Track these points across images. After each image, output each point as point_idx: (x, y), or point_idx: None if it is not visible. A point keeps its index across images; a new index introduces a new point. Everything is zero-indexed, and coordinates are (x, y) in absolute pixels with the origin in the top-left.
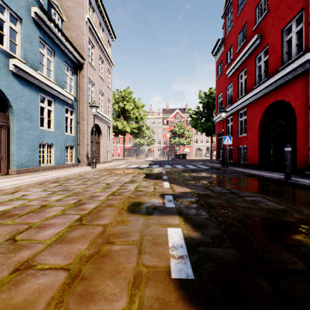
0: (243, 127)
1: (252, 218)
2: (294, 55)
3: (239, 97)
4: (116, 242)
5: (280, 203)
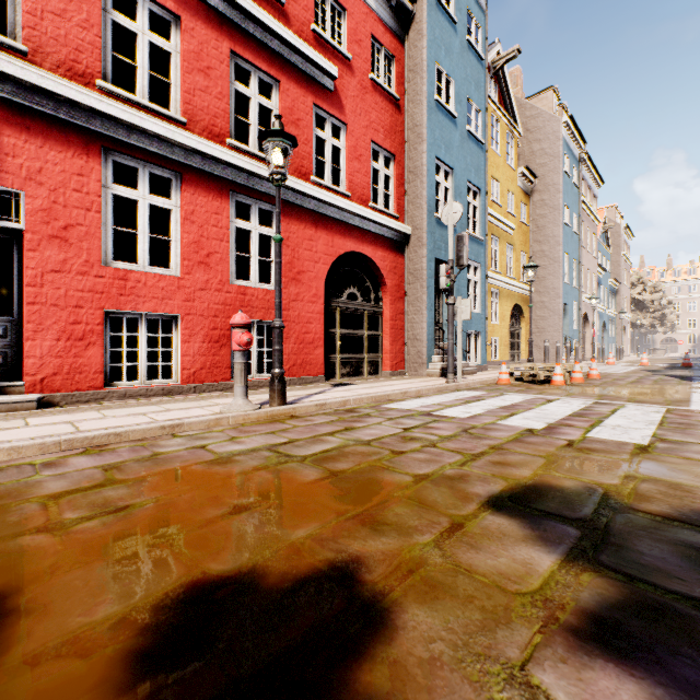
0: None
1: None
2: None
3: None
4: None
5: None
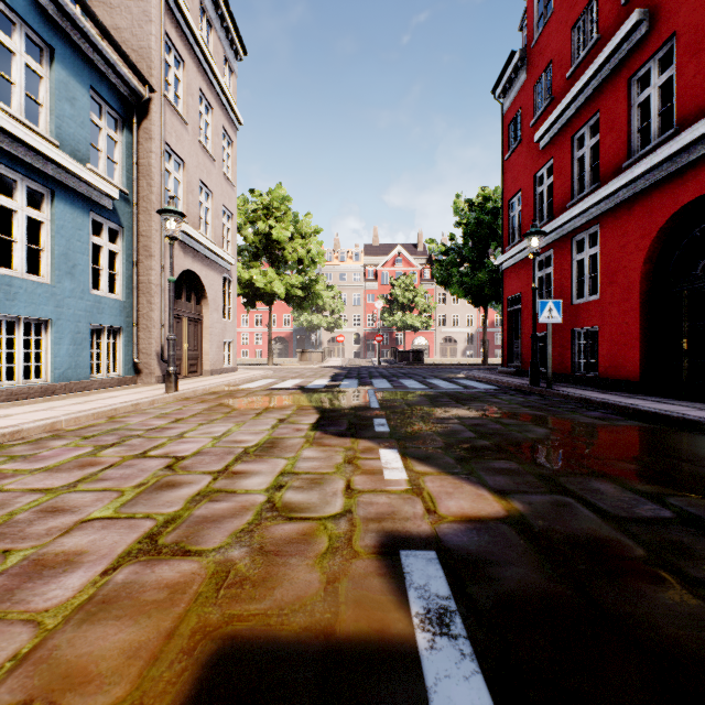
0: (588, 278)
1: None
2: None
3: (573, 198)
4: None
5: None
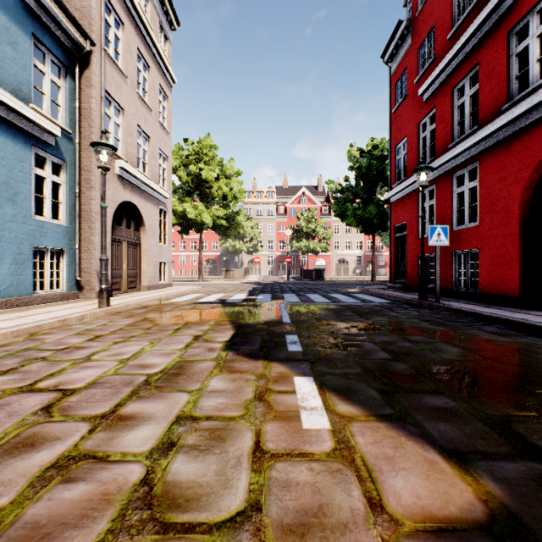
0: (468, 207)
1: None
2: None
3: (453, 140)
4: None
5: None
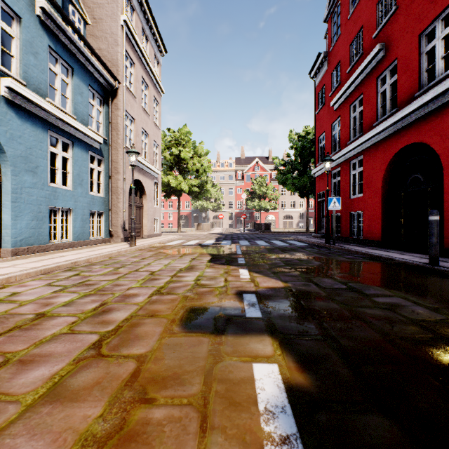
0: (358, 184)
1: (398, 340)
2: (440, 73)
3: (350, 139)
4: (159, 399)
5: (436, 310)
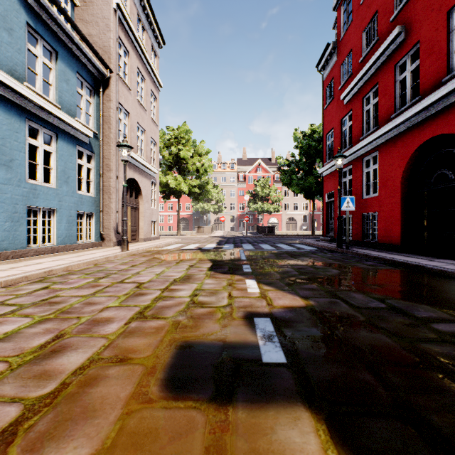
0: (372, 183)
1: None
2: None
3: (363, 134)
4: None
5: None
